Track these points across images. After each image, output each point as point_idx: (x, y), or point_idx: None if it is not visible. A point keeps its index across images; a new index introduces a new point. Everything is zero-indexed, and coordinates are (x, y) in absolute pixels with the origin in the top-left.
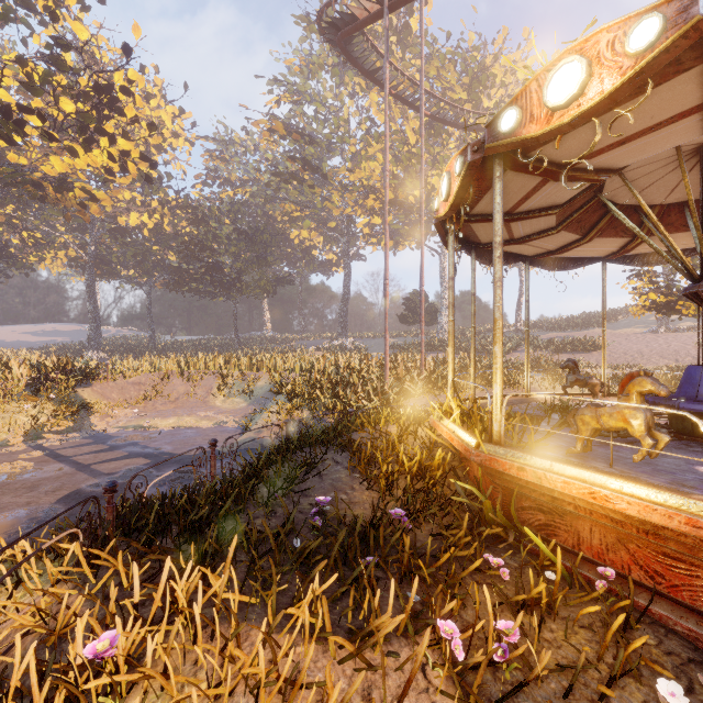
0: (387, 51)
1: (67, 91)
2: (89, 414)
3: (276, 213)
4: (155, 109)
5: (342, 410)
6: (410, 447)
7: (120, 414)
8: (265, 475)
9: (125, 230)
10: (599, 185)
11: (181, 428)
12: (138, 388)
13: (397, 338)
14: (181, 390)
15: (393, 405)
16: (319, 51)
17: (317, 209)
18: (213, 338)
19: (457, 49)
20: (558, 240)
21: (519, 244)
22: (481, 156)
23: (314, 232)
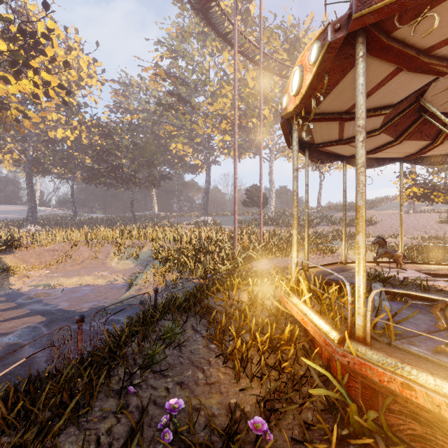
0: (236, 8)
1: (0, 34)
2: (9, 275)
3: (160, 132)
4: (75, 58)
5: (203, 271)
6: (260, 319)
7: (35, 274)
8: (125, 353)
9: (54, 141)
10: (424, 88)
11: (81, 286)
12: (53, 254)
13: (240, 216)
14: (86, 255)
15: (242, 270)
16: (189, 23)
17: (188, 129)
18: (117, 216)
19: (280, 26)
20: (375, 141)
21: (345, 144)
22: (344, 33)
23: (186, 145)
